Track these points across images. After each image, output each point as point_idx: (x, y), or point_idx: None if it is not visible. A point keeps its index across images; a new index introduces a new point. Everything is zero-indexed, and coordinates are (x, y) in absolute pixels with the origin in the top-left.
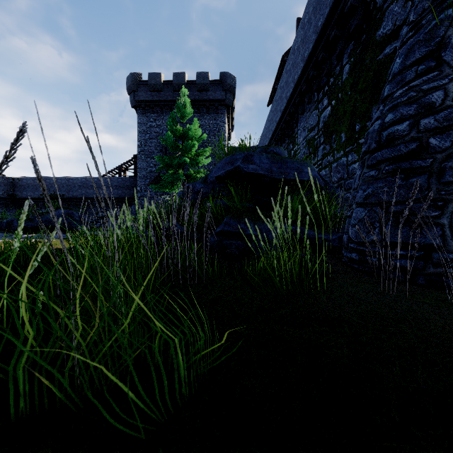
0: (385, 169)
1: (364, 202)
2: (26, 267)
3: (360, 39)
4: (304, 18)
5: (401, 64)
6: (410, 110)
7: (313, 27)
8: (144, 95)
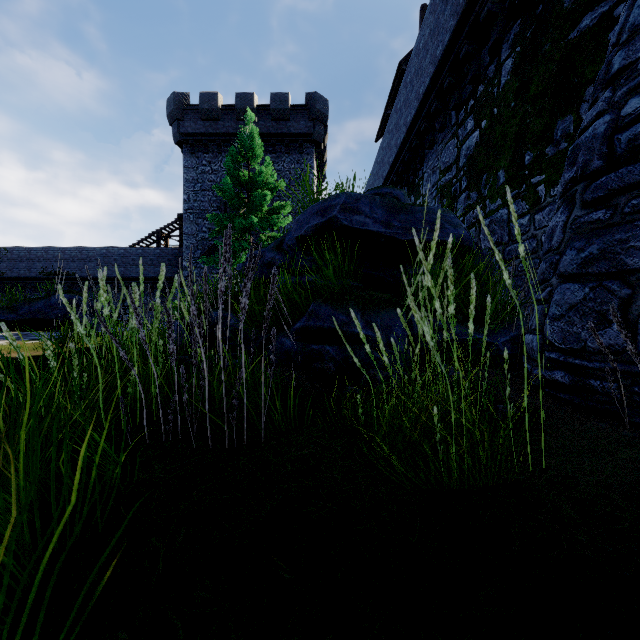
0: (630, 204)
1: (580, 271)
2: None
3: (533, 13)
4: None
5: None
6: None
7: (450, 7)
8: (192, 126)
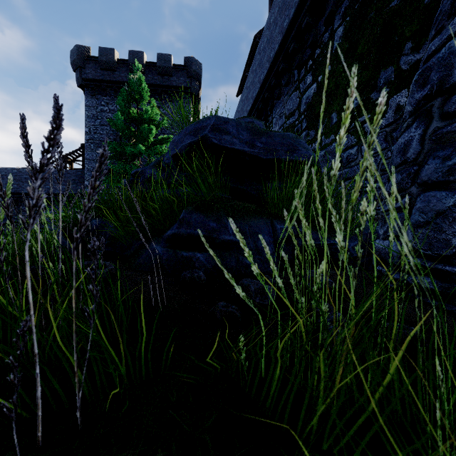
0: None
1: (446, 179)
2: None
3: None
4: None
5: None
6: None
7: None
8: (93, 74)
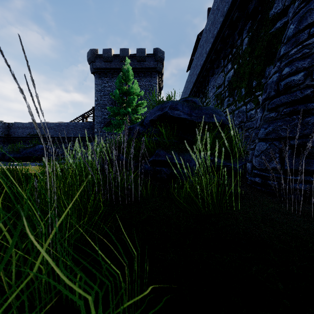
0: (283, 111)
1: (265, 137)
2: (3, 188)
3: (256, 18)
4: (213, 6)
5: (295, 28)
6: (304, 64)
7: (220, 12)
8: (99, 65)
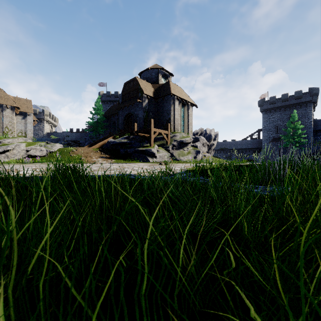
0: None
1: None
2: None
3: None
4: None
5: None
6: None
7: None
8: (266, 107)
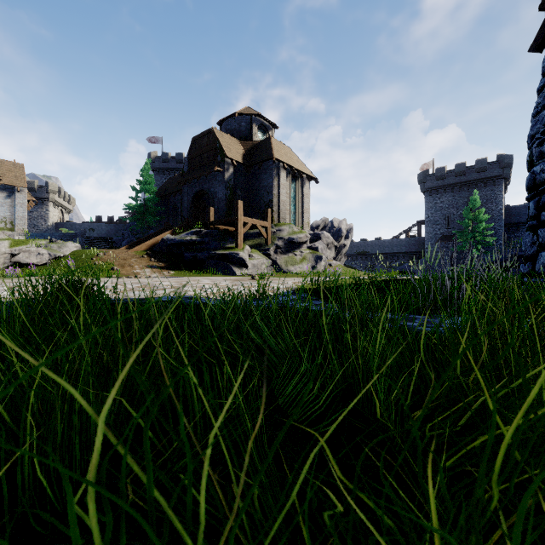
0: None
1: None
2: None
3: None
4: None
5: None
6: None
7: None
8: (431, 184)
